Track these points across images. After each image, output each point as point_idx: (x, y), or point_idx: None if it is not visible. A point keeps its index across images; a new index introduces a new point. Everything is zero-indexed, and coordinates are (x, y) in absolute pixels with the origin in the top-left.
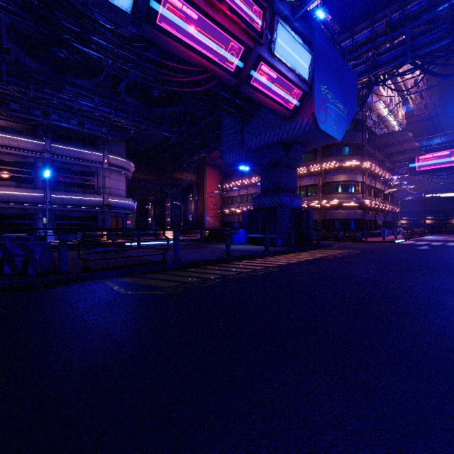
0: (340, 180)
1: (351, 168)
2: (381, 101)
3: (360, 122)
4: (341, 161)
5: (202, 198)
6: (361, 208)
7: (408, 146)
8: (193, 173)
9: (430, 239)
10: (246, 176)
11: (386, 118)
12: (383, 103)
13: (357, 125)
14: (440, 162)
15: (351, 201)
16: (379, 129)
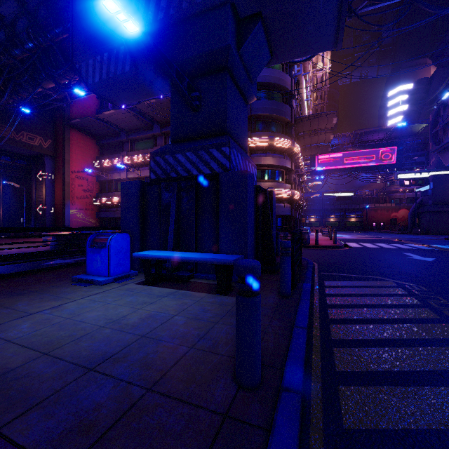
0: (270, 164)
1: (281, 150)
2: (305, 79)
3: (289, 94)
4: (272, 137)
5: (62, 178)
6: (290, 202)
7: (323, 138)
8: (44, 135)
9: (349, 238)
10: (138, 150)
11: (304, 104)
12: (305, 83)
13: (286, 98)
14: (335, 163)
15: (283, 192)
16: (300, 114)
